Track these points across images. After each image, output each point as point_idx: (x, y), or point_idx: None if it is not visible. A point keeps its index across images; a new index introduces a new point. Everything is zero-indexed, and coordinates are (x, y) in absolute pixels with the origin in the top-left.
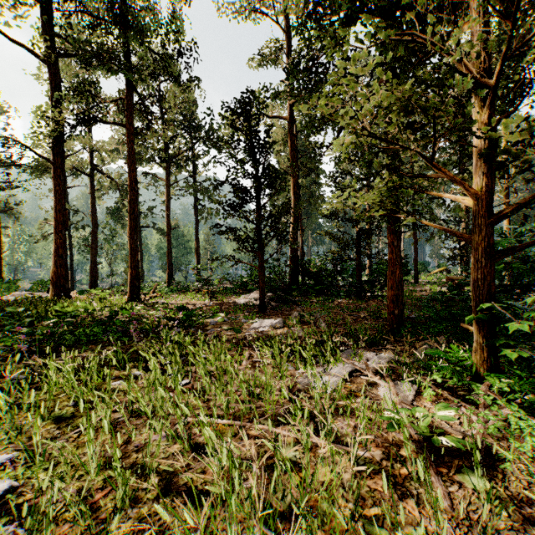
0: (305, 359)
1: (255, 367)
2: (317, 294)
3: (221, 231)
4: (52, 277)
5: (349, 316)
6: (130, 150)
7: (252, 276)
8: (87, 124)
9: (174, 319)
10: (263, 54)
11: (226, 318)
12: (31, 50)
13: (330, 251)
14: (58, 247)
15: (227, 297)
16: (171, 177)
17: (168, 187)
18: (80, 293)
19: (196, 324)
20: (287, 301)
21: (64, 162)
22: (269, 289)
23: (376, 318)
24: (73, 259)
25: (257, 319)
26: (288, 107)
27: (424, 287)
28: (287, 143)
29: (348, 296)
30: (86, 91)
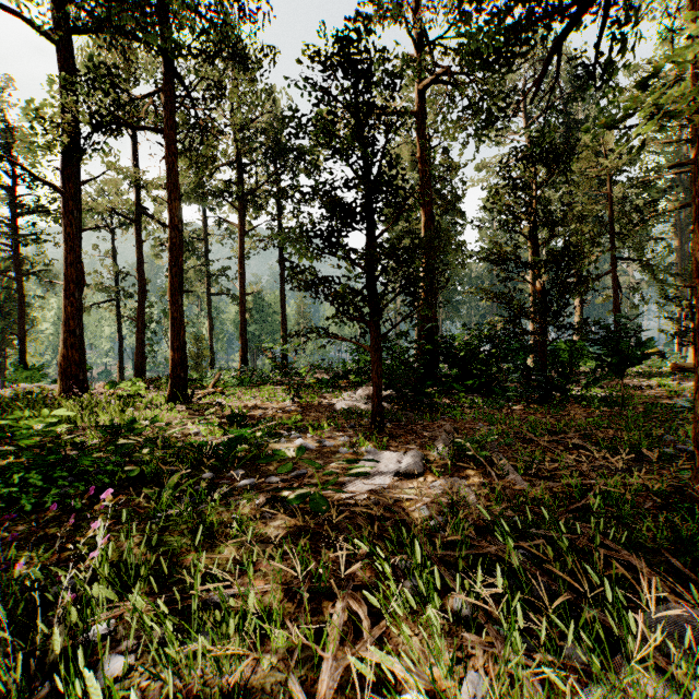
0: (553, 690)
1: (363, 687)
2: (465, 392)
3: (304, 285)
4: (60, 364)
5: (548, 442)
6: (172, 168)
7: (359, 361)
8: (109, 131)
9: (209, 447)
10: (378, 2)
11: (312, 440)
12: (28, 23)
13: (489, 321)
14: (68, 318)
15: (321, 395)
16: (247, 223)
17: (241, 235)
18: (112, 386)
19: (251, 457)
20: (419, 404)
21: (79, 191)
22: (388, 385)
23: (612, 450)
24: (122, 338)
25: (367, 448)
26: (417, 95)
27: (638, 381)
28: (411, 166)
29: (521, 397)
30: (103, 75)
